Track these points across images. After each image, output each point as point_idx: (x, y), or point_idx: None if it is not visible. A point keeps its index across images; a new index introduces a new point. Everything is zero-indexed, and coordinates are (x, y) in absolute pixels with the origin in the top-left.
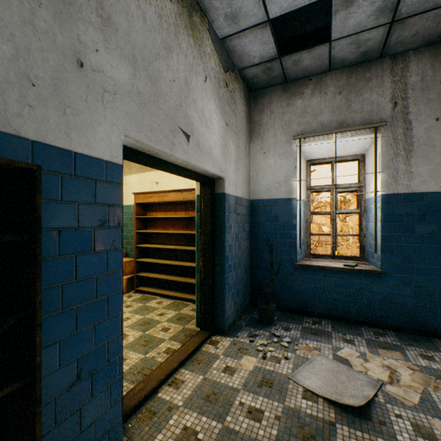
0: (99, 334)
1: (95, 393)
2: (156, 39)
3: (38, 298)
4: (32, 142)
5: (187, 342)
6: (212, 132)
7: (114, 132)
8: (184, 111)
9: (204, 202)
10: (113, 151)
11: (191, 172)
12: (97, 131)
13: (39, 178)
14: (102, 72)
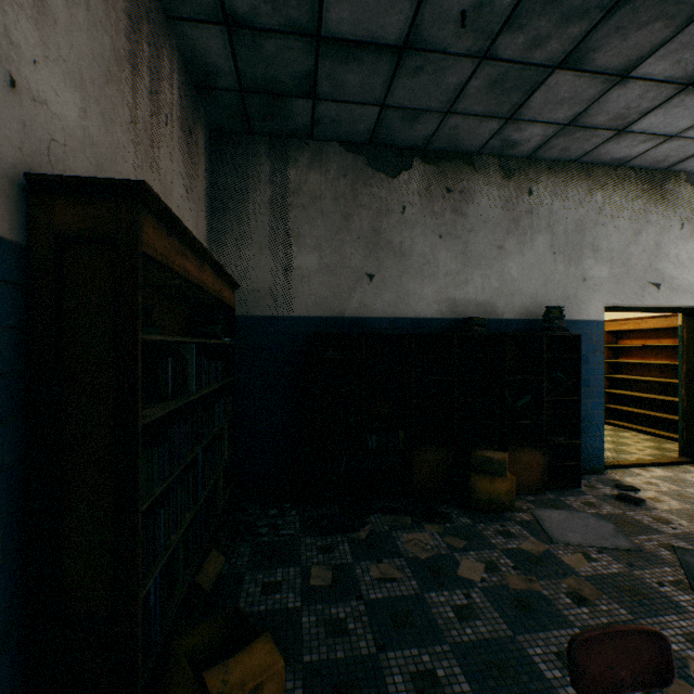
0: (592, 406)
1: (590, 433)
2: (627, 234)
3: (580, 374)
4: (567, 321)
5: (662, 458)
6: (691, 269)
7: (599, 305)
8: (653, 268)
9: (686, 332)
10: (598, 314)
11: (664, 309)
12: (591, 307)
13: (581, 338)
14: (593, 278)
